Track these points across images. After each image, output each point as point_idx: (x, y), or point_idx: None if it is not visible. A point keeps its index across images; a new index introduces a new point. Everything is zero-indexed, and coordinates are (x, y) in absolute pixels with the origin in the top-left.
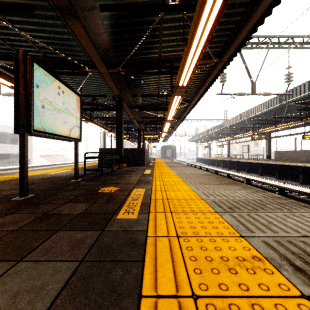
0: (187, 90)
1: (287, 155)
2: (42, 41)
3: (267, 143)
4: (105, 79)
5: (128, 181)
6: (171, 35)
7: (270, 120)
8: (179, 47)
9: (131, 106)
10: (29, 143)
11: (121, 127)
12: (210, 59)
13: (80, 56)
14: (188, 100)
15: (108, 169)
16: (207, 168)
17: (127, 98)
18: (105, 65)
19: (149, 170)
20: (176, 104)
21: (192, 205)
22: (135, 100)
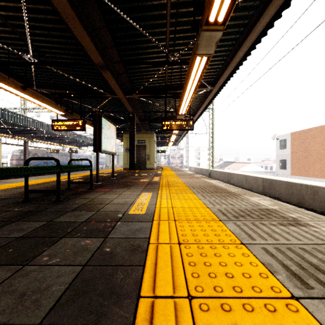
0: None
1: None
2: None
3: None
4: None
5: None
6: None
7: None
8: None
9: None
10: None
11: None
12: None
13: None
14: None
15: None
16: None
17: None
18: None
19: None
20: None
21: None
22: None
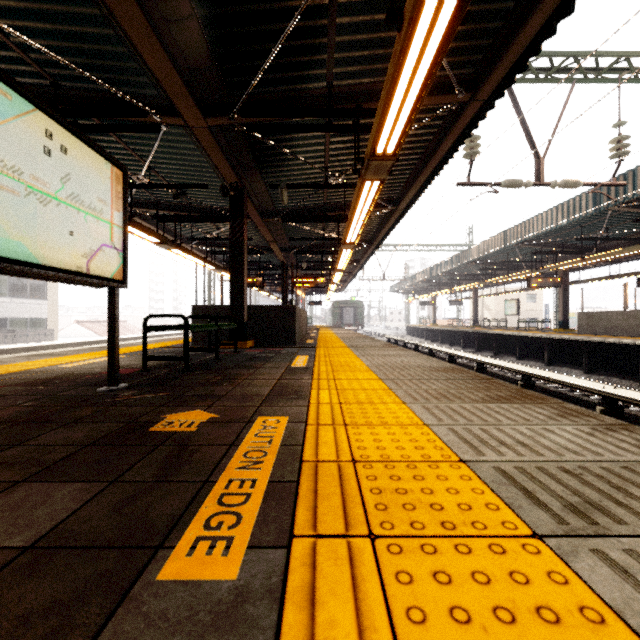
0: (390, 175)
1: (606, 320)
2: (43, 45)
3: (559, 294)
4: (202, 142)
5: (246, 391)
6: (357, 28)
7: (568, 246)
8: (376, 62)
9: (266, 212)
10: (51, 294)
11: (241, 258)
12: (449, 94)
13: (139, 87)
14: (393, 199)
15: (210, 353)
16: (432, 349)
17: (256, 193)
18: (199, 108)
19: (305, 357)
20: (366, 203)
21: (438, 491)
22: (275, 197)
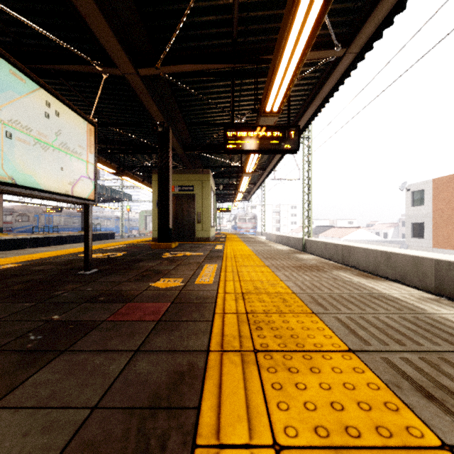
0: None
1: None
2: None
3: None
4: None
5: None
6: None
7: None
8: None
9: None
10: None
11: None
12: None
13: None
14: None
15: None
16: None
17: None
18: None
19: None
20: None
21: None
22: None
